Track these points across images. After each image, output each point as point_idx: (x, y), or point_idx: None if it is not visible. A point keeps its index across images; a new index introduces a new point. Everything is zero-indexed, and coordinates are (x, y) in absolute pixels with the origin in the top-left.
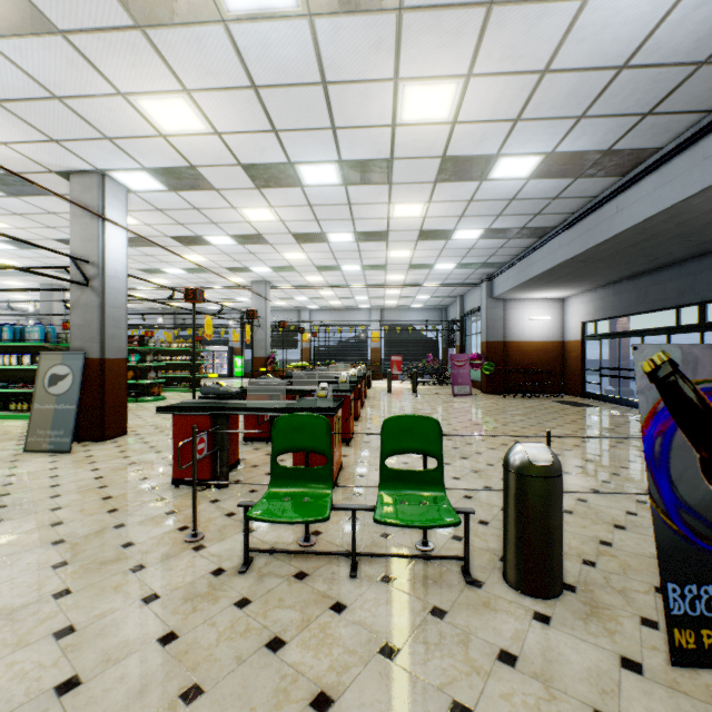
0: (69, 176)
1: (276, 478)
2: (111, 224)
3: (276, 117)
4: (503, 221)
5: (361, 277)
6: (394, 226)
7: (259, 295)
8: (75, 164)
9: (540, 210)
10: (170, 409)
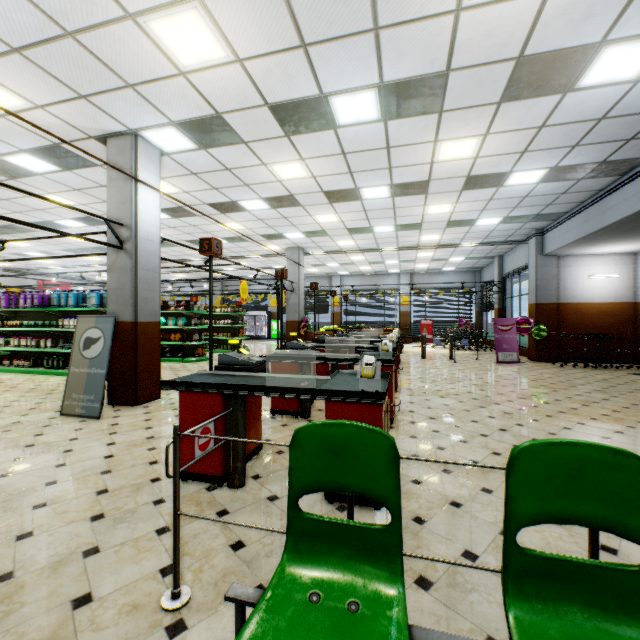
0: (107, 141)
1: (296, 538)
2: (144, 185)
3: (304, 22)
4: (577, 155)
5: (393, 239)
6: (437, 173)
7: (293, 261)
8: (108, 125)
9: (636, 133)
10: (176, 385)
